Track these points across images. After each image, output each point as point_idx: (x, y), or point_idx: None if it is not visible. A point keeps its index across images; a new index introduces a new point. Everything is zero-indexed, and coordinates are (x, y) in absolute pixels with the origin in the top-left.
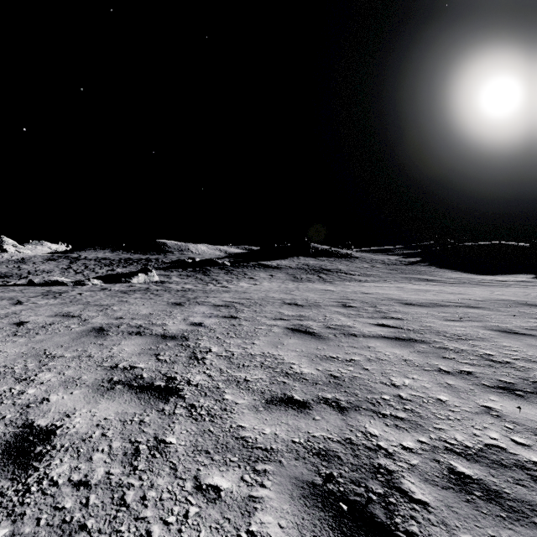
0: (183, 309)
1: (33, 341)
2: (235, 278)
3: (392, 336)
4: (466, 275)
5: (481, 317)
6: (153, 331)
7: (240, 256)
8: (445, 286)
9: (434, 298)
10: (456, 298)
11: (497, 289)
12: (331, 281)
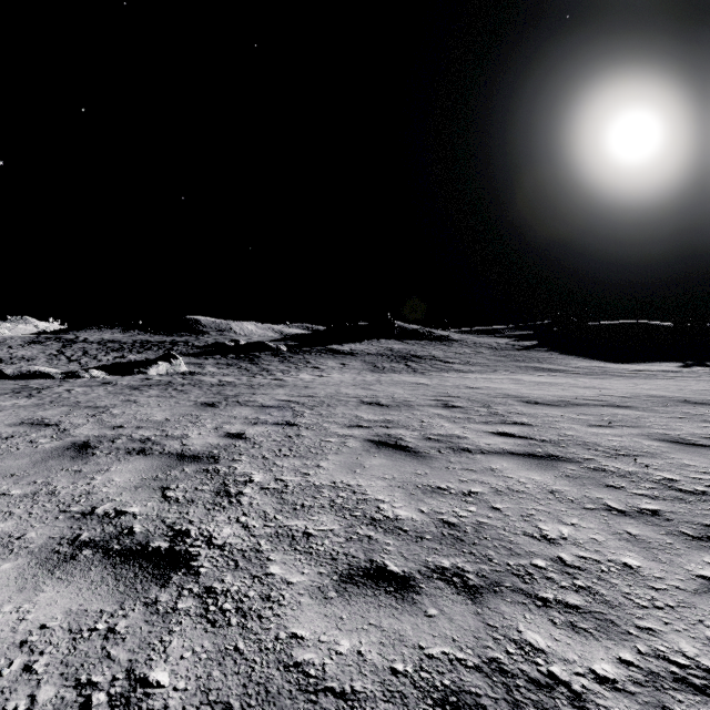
0: (216, 412)
1: None
2: (293, 368)
3: (522, 452)
4: (598, 363)
5: (636, 421)
6: (165, 448)
7: (300, 338)
8: (573, 378)
9: (564, 394)
10: (593, 394)
11: (641, 381)
12: (423, 371)
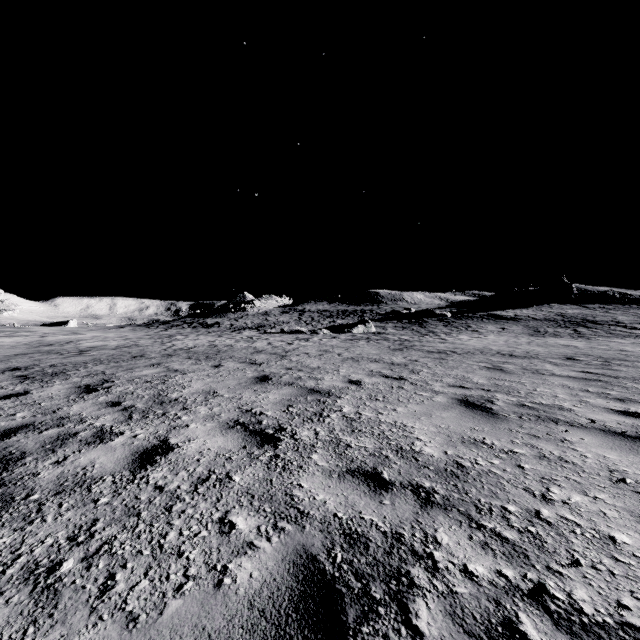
0: (402, 352)
1: (323, 360)
2: (455, 331)
3: (579, 377)
4: None
5: None
6: (384, 361)
7: (464, 305)
8: None
9: None
10: None
11: None
12: (589, 337)
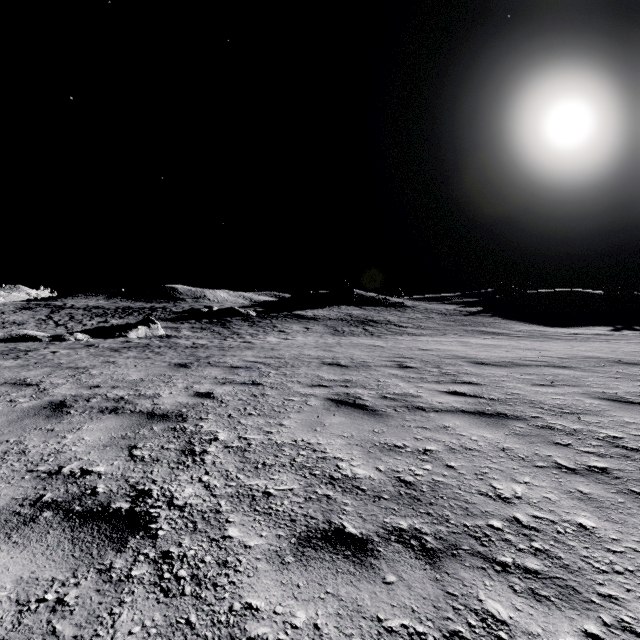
0: (188, 372)
1: None
2: (261, 332)
3: (473, 410)
4: (537, 327)
5: (576, 380)
6: (136, 407)
7: (268, 304)
8: (515, 340)
9: (508, 355)
10: (534, 355)
11: (576, 343)
12: (379, 335)
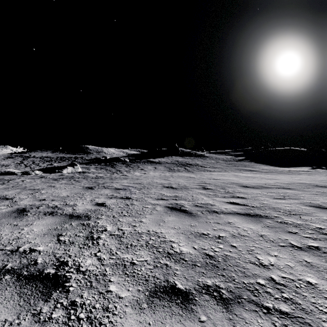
0: (92, 191)
1: None
2: (132, 170)
3: (243, 213)
4: (273, 167)
5: (296, 196)
6: (64, 211)
7: (135, 155)
8: (262, 174)
9: (259, 182)
10: (272, 182)
11: (294, 176)
12: (192, 171)
